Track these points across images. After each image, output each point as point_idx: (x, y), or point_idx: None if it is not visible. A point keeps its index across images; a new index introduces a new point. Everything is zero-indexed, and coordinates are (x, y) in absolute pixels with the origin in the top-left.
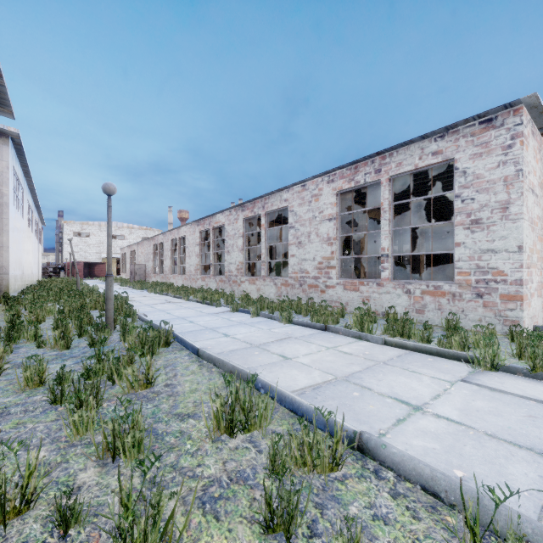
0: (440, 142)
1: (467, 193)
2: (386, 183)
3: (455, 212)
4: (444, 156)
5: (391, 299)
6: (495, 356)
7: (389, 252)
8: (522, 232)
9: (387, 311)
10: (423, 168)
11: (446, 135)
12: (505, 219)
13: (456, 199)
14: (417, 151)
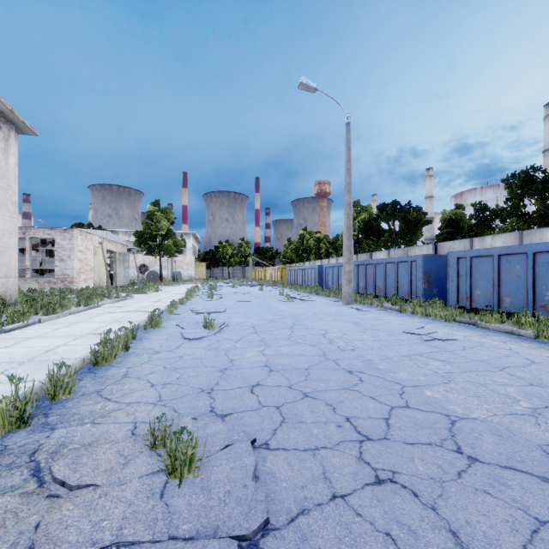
0: (51, 231)
1: (59, 250)
2: (29, 239)
3: (56, 255)
4: (52, 236)
5: (31, 285)
6: (54, 292)
7: (30, 267)
8: (74, 264)
9: (28, 289)
10: (45, 238)
11: (53, 229)
12: (70, 260)
13: (56, 251)
14: (42, 231)
